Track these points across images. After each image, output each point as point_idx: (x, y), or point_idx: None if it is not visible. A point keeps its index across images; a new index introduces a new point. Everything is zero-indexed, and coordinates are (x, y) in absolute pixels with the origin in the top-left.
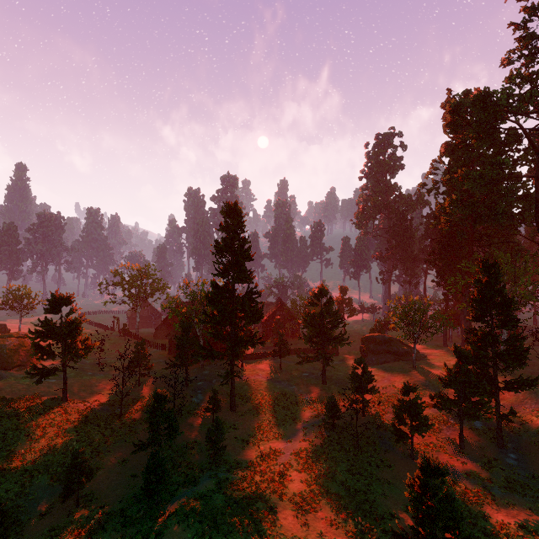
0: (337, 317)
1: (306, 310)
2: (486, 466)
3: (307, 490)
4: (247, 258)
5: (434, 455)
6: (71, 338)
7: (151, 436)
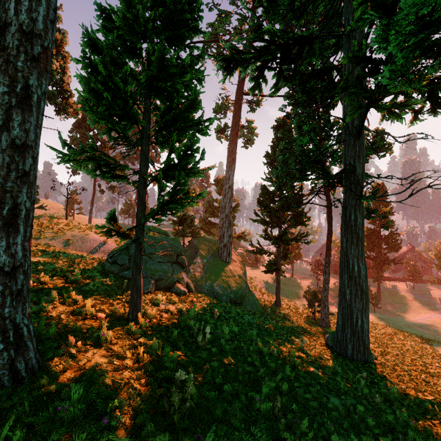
0: None
1: (437, 248)
2: None
3: (436, 329)
4: (390, 214)
5: None
6: (297, 249)
7: None
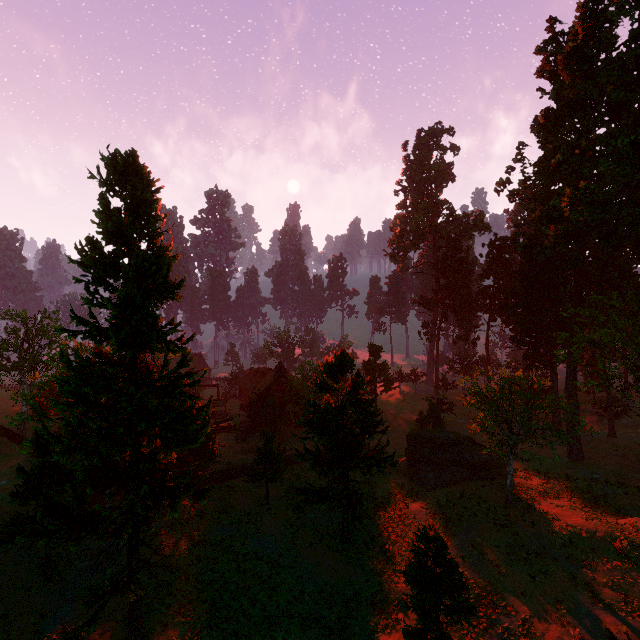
0: (371, 414)
1: (313, 400)
2: None
3: None
4: (160, 293)
5: None
6: None
7: None
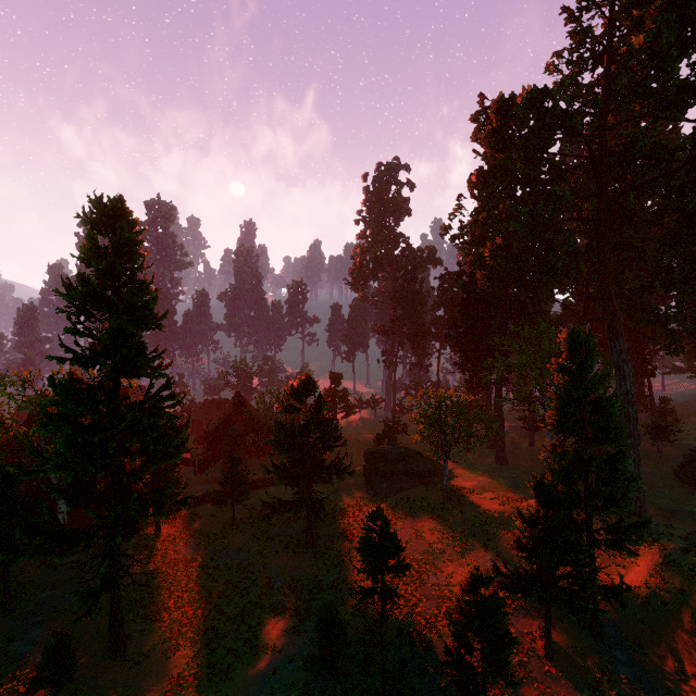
0: (332, 430)
1: (279, 420)
2: None
3: None
4: (146, 324)
5: (515, 692)
6: None
7: None
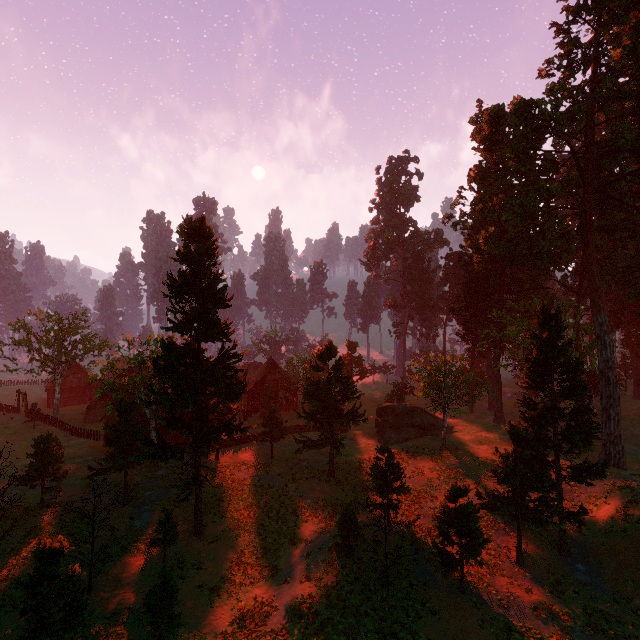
0: (349, 386)
1: (308, 377)
2: (556, 591)
3: None
4: (220, 304)
5: (488, 581)
6: None
7: (23, 637)
